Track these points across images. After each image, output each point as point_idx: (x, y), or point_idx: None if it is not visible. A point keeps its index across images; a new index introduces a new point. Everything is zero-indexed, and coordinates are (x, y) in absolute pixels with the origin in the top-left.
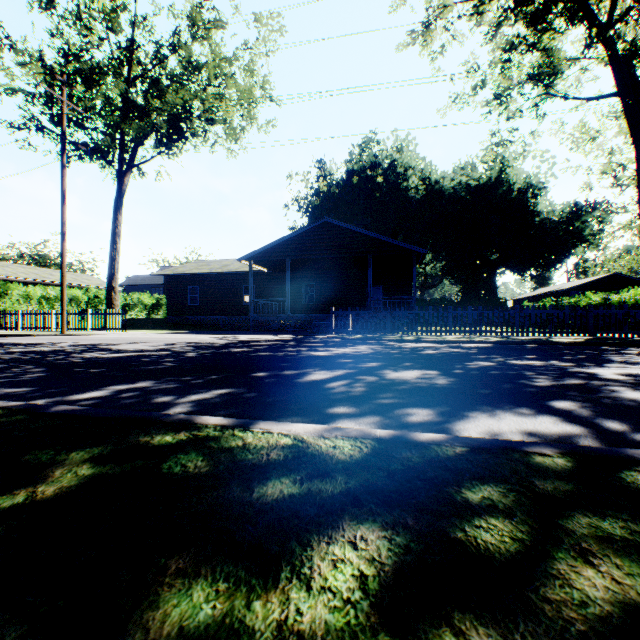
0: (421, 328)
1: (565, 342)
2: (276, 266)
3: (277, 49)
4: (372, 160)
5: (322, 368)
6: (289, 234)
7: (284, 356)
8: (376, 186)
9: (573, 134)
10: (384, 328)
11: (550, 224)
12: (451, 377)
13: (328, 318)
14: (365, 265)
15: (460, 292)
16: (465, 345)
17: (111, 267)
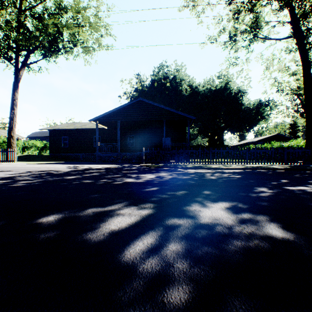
0: (194, 160)
1: (282, 168)
2: (112, 125)
3: (113, 7)
4: (164, 75)
5: (129, 202)
6: (119, 106)
7: (101, 184)
8: (166, 88)
9: (268, 60)
10: (173, 160)
11: (248, 110)
12: (273, 217)
13: (141, 154)
14: (161, 126)
15: (207, 142)
16: (226, 171)
17: (10, 124)
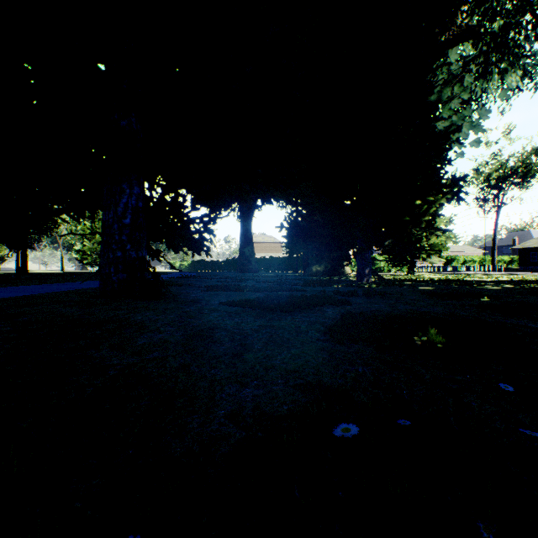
0: None
1: None
2: None
3: None
4: None
5: None
6: None
7: None
8: None
9: None
10: None
11: None
12: None
13: None
14: None
15: None
16: None
17: (492, 248)
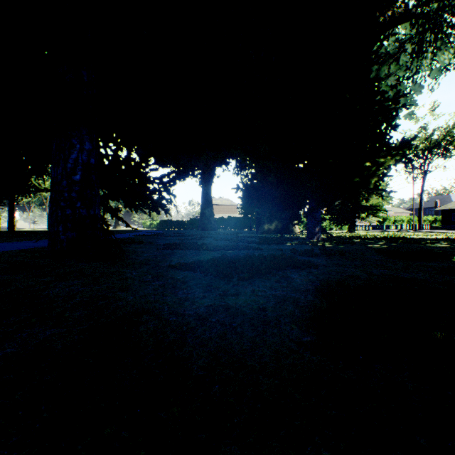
0: None
1: None
2: None
3: None
4: None
5: None
6: None
7: None
8: None
9: None
10: None
11: None
12: None
13: None
14: None
15: None
16: None
17: (419, 210)
